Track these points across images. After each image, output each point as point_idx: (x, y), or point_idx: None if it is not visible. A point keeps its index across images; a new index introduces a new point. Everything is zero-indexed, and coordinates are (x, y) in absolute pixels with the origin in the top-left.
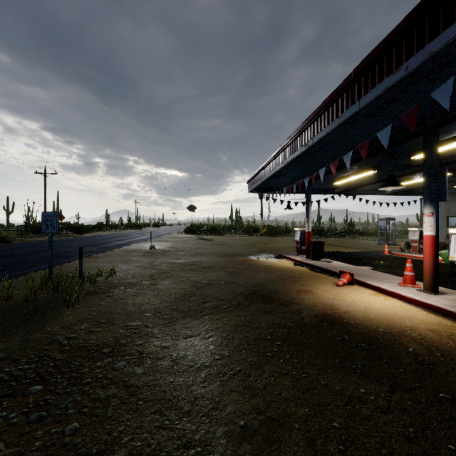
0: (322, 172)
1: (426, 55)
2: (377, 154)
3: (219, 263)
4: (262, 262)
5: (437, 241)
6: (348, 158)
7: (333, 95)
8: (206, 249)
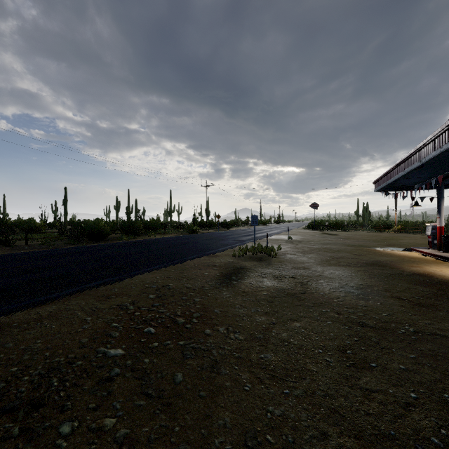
0: (433, 182)
1: None
2: None
3: (346, 249)
4: (387, 252)
5: None
6: None
7: (435, 133)
8: (333, 241)
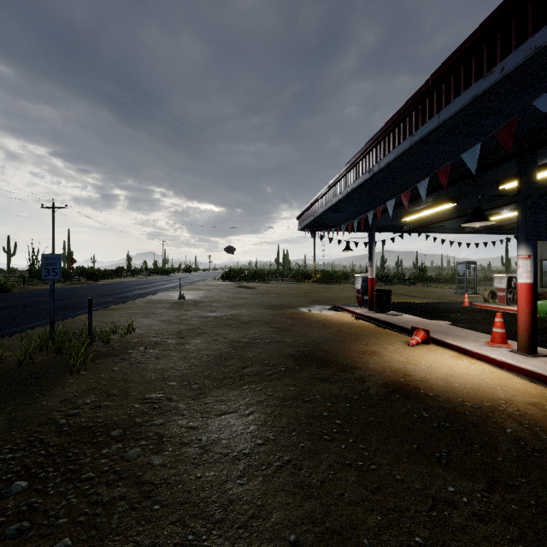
0: (390, 204)
1: (529, 52)
2: (458, 183)
3: (263, 316)
4: (315, 315)
5: (534, 290)
6: (424, 186)
7: (405, 107)
8: (248, 299)
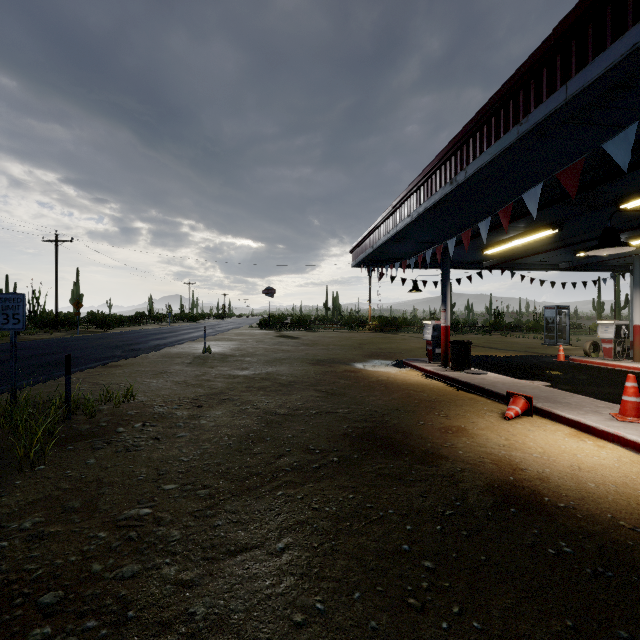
0: (482, 225)
1: None
2: (565, 201)
3: (308, 376)
4: (375, 374)
5: None
6: (537, 197)
7: (508, 84)
8: (289, 351)
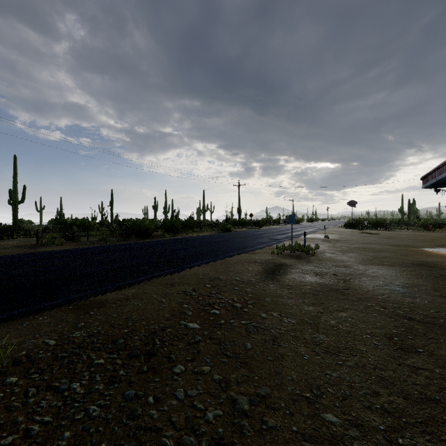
0: None
1: None
2: None
3: (389, 249)
4: (437, 252)
5: None
6: None
7: None
8: (374, 240)
